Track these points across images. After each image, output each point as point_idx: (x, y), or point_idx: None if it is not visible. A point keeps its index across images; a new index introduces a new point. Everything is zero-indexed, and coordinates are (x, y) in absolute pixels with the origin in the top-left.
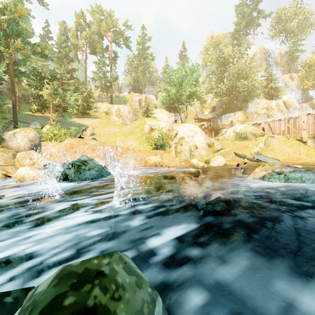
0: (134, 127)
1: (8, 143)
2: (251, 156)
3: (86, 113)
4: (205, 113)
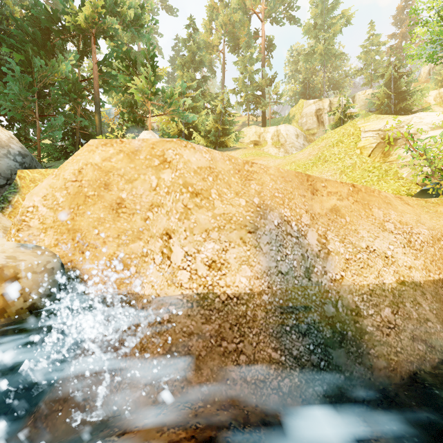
0: (324, 146)
1: None
2: None
3: (221, 145)
4: None
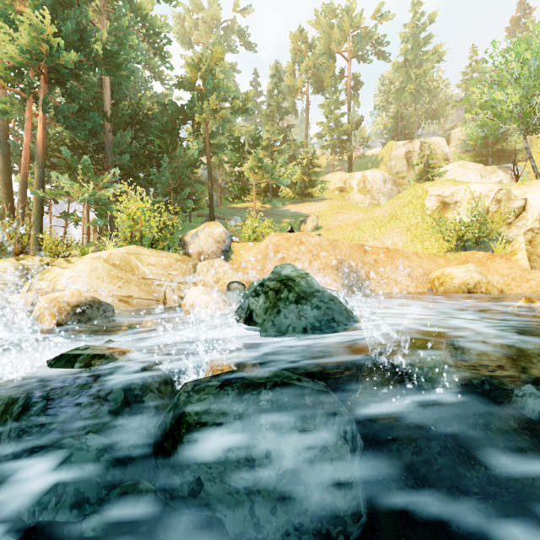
0: (398, 205)
1: (189, 248)
2: None
3: (307, 195)
4: None
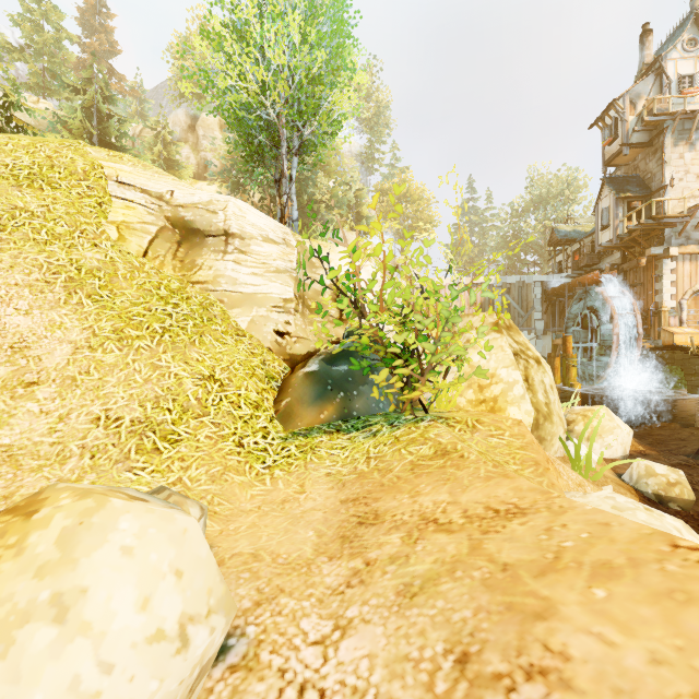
0: None
1: None
2: None
3: None
4: None
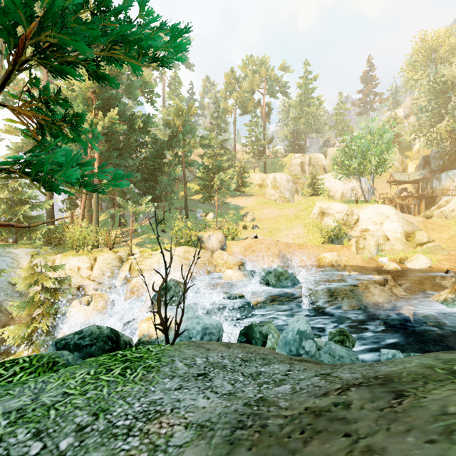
0: (299, 210)
1: (205, 245)
2: None
3: (240, 191)
4: (410, 167)
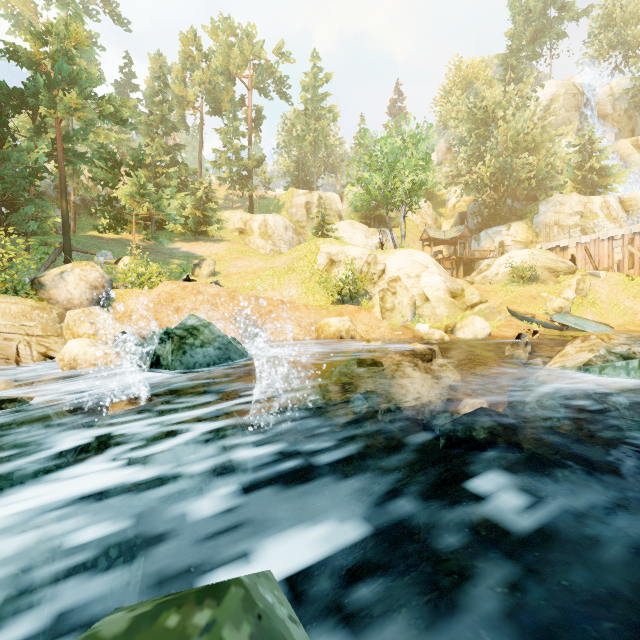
0: (295, 258)
1: (50, 293)
2: (546, 318)
3: (202, 233)
4: (445, 227)
